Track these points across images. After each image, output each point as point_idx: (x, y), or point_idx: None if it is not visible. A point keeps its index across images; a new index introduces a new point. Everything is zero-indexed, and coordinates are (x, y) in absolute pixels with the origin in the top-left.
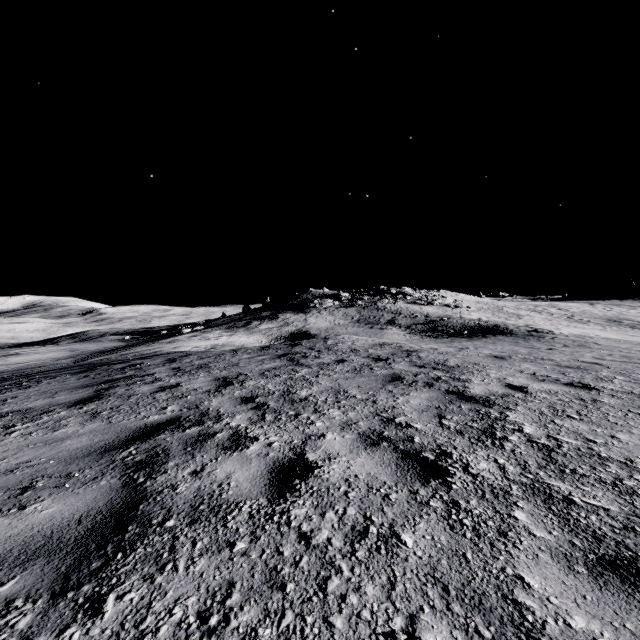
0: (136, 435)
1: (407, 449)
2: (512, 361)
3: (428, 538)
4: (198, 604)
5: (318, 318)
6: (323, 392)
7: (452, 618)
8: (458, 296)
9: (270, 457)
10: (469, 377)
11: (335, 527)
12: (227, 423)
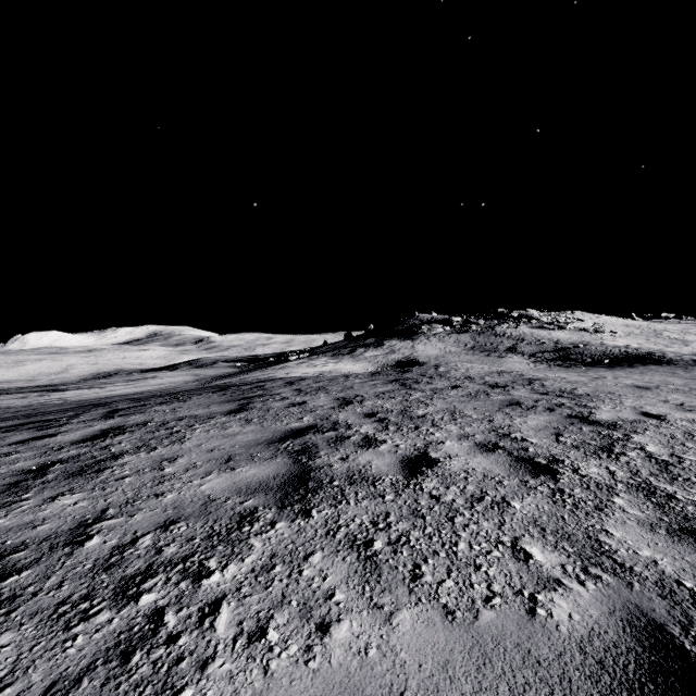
0: (287, 435)
1: (521, 455)
2: (658, 391)
3: (533, 506)
4: (369, 518)
5: (427, 345)
6: (439, 412)
7: (545, 541)
8: (599, 318)
9: (399, 453)
10: (598, 405)
11: (458, 494)
12: (357, 430)
